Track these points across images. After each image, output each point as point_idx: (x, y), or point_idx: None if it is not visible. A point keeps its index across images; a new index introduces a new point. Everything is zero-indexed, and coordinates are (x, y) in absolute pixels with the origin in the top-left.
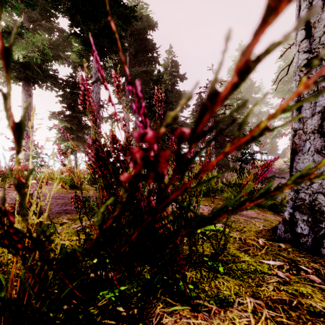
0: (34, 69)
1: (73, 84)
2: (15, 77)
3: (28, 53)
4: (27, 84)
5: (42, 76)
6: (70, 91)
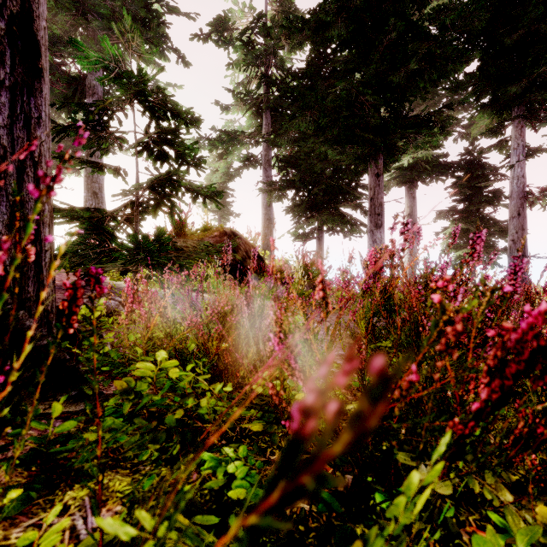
0: (420, 166)
1: (469, 162)
2: (400, 182)
3: (419, 154)
4: (411, 185)
5: (430, 171)
6: (464, 175)
